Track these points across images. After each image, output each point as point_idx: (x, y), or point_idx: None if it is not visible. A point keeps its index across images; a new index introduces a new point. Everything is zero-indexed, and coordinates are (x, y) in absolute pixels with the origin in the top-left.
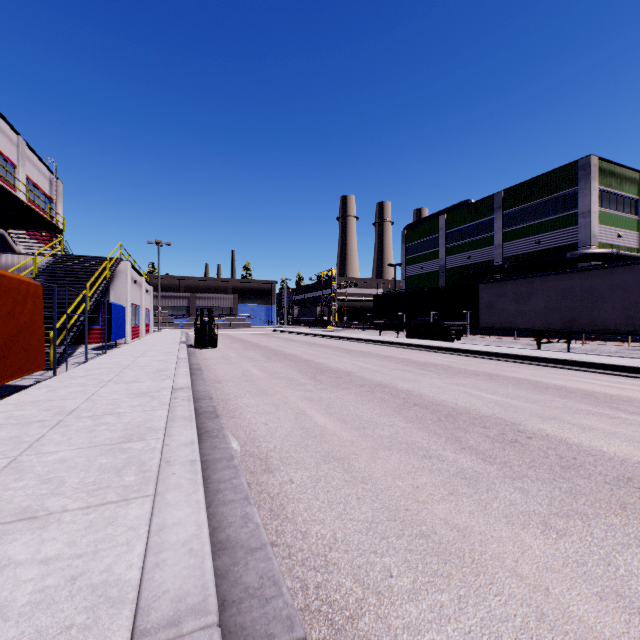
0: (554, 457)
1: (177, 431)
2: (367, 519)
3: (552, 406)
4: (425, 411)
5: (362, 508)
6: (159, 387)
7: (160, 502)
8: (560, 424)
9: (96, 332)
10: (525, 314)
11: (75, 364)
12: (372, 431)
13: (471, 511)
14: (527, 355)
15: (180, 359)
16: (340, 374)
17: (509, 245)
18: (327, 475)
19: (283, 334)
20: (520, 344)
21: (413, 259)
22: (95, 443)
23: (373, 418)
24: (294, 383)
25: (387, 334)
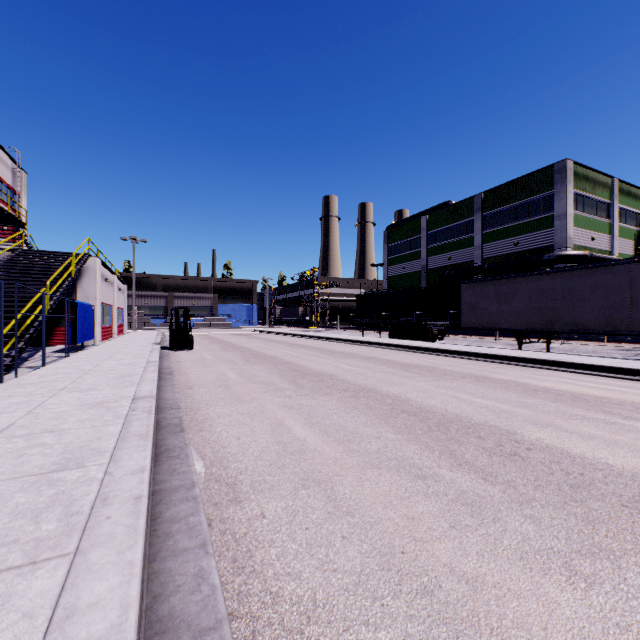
0: (560, 473)
1: (126, 454)
2: (355, 569)
3: (545, 411)
4: (414, 419)
5: (348, 552)
6: (119, 396)
7: (78, 567)
8: (557, 432)
9: (61, 333)
10: (507, 314)
11: (31, 369)
12: (358, 445)
13: (479, 551)
14: (511, 356)
15: (150, 362)
16: (322, 377)
17: (489, 246)
18: (306, 505)
19: (264, 334)
20: (501, 344)
21: (395, 259)
22: (19, 473)
23: (358, 428)
24: (273, 388)
25: (370, 334)
